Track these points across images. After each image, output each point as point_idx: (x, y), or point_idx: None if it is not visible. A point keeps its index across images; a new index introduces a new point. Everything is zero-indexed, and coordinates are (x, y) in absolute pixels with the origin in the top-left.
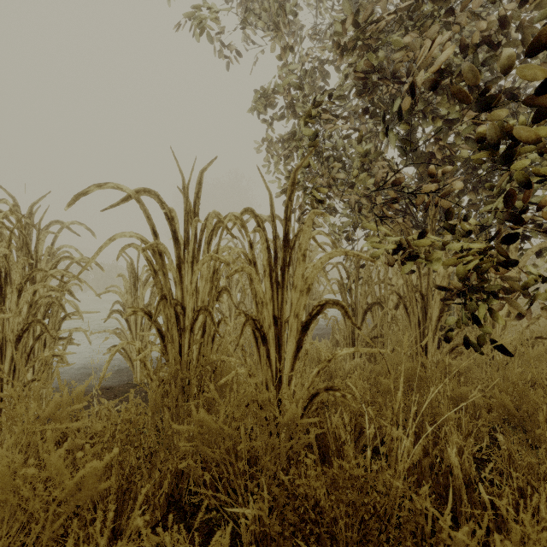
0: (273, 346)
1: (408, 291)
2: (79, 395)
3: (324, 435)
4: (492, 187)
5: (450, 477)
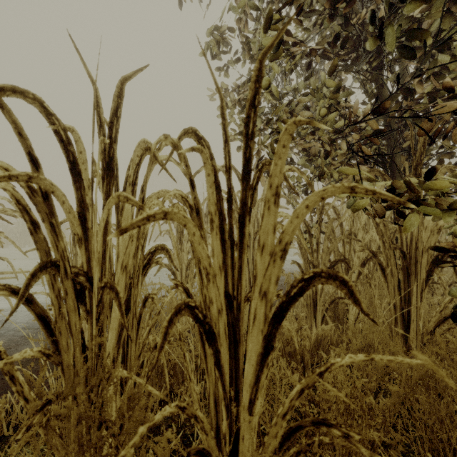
0: (226, 343)
1: (384, 248)
2: None
3: None
4: None
5: None
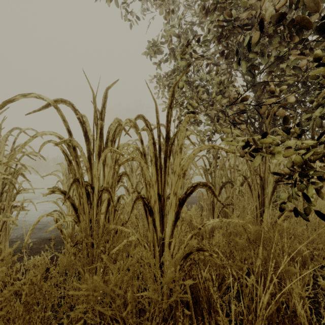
0: (158, 216)
1: (250, 174)
2: (7, 256)
3: (196, 284)
4: (311, 102)
5: (295, 320)
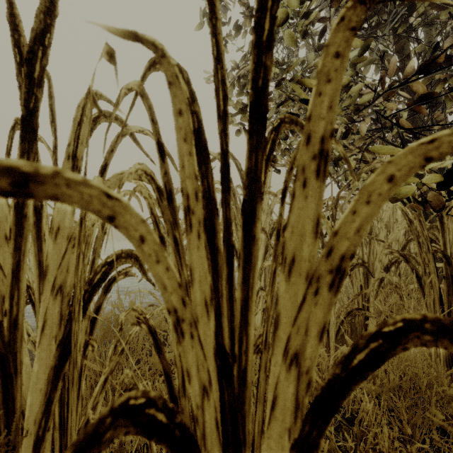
0: (219, 445)
1: (420, 251)
2: None
3: None
4: None
5: None
